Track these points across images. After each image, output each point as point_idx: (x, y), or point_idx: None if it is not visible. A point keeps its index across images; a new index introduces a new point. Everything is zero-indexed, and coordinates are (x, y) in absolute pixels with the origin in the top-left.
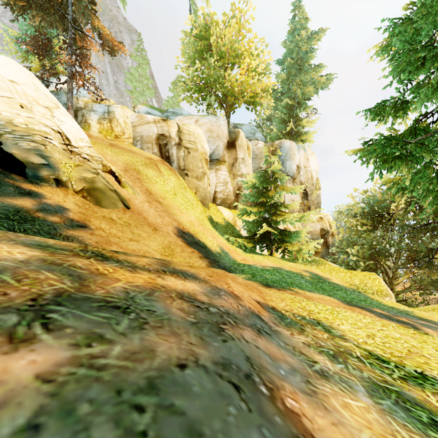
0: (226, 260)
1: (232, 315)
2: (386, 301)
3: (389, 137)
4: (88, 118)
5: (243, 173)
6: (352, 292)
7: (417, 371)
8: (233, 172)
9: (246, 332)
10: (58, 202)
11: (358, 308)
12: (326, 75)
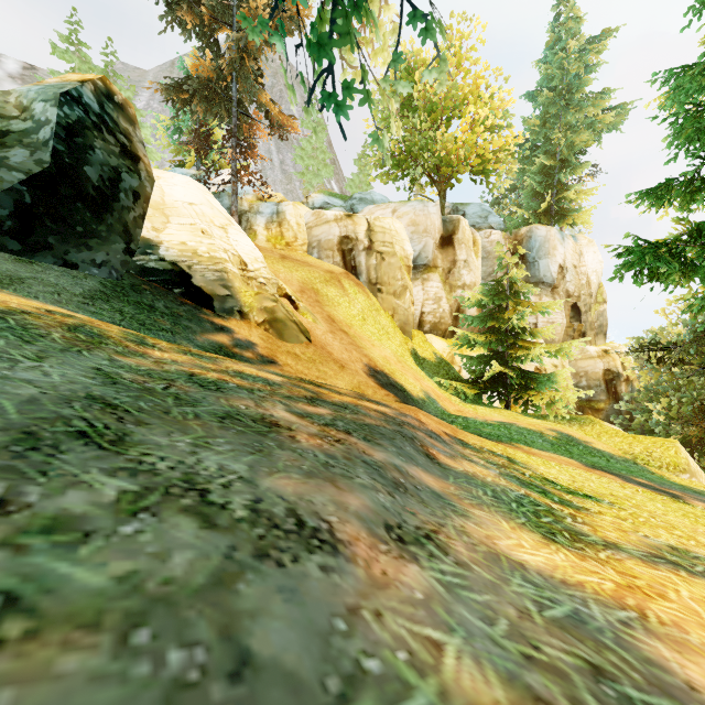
0: (432, 409)
1: (412, 425)
2: (680, 479)
3: (653, 244)
4: (254, 224)
5: (465, 283)
6: (621, 462)
7: (588, 495)
8: (449, 283)
9: (419, 433)
10: (246, 337)
11: (602, 472)
12: (616, 107)
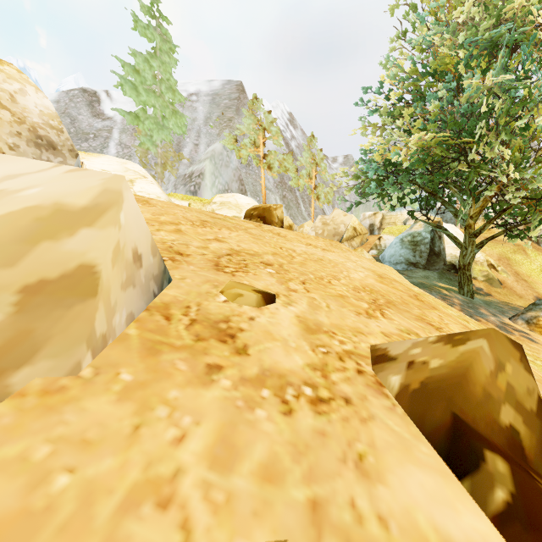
0: None
1: None
2: None
3: None
4: None
5: None
6: None
7: None
8: None
9: None
10: (478, 286)
11: None
12: None
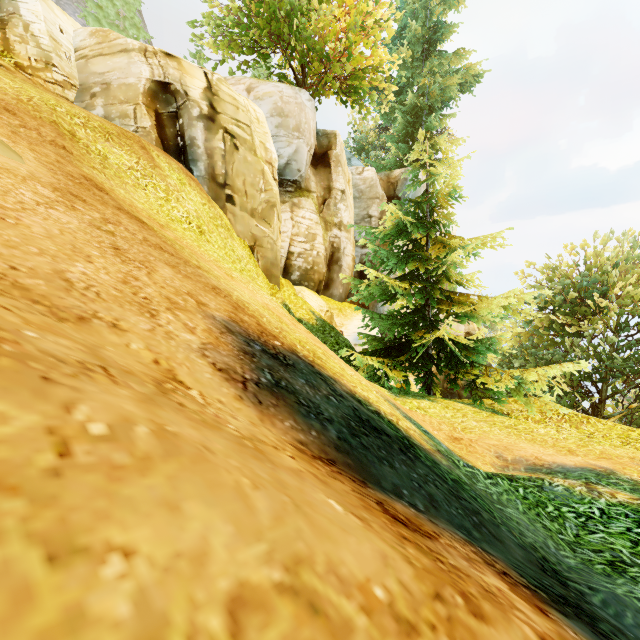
0: (496, 494)
1: None
2: None
3: None
4: None
5: (342, 221)
6: None
7: None
8: (323, 217)
9: None
10: None
11: None
12: None
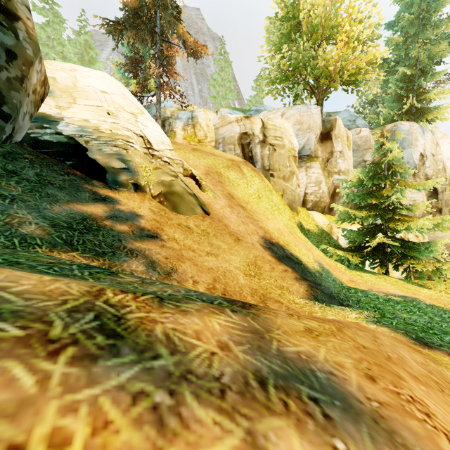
0: (330, 282)
1: None
2: None
3: None
4: (174, 126)
5: (341, 169)
6: None
7: None
8: (327, 169)
9: None
10: (132, 209)
11: None
12: None
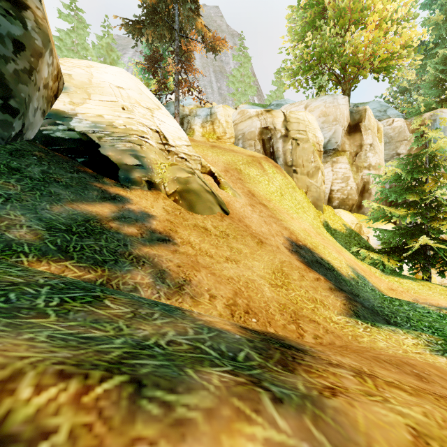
0: (368, 292)
1: None
2: None
3: None
4: (192, 124)
5: (371, 164)
6: None
7: None
8: (355, 164)
9: None
10: (144, 208)
11: None
12: None
